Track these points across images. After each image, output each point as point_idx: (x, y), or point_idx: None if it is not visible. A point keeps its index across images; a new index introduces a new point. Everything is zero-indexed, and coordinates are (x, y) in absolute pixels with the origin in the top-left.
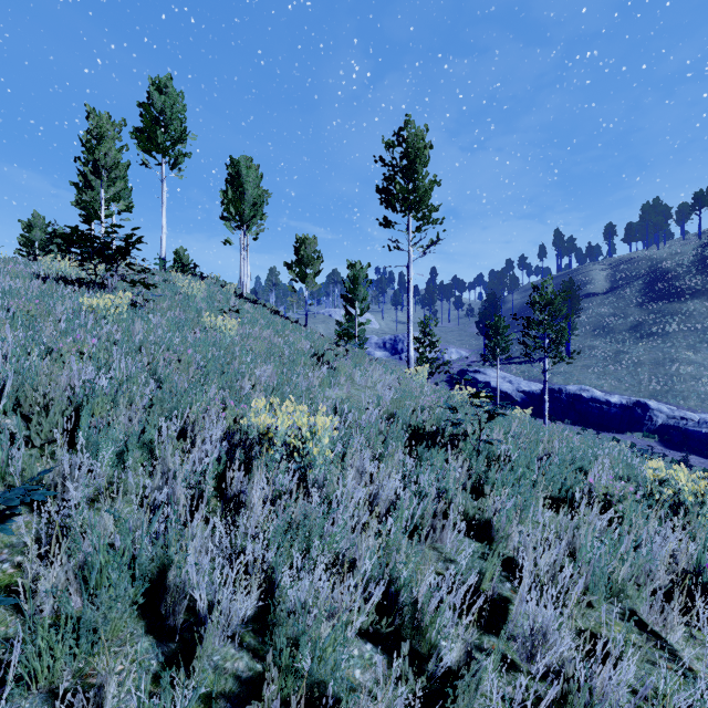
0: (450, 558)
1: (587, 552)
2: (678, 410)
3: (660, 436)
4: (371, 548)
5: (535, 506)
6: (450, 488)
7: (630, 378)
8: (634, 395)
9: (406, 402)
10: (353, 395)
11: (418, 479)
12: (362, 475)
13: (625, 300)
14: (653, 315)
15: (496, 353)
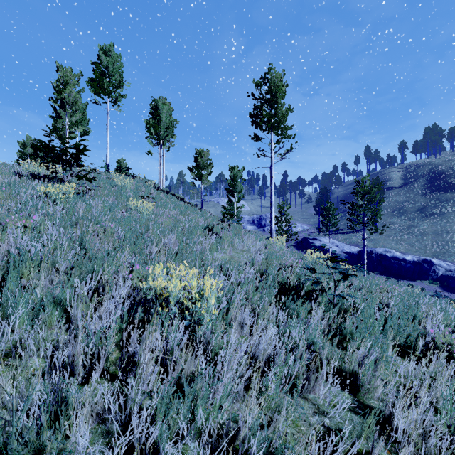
0: (324, 410)
1: (453, 410)
2: (453, 265)
3: (441, 283)
4: (253, 407)
5: (392, 357)
6: (318, 340)
7: (418, 244)
8: (421, 255)
9: (273, 262)
10: (234, 257)
11: (291, 333)
12: (242, 326)
13: (414, 191)
14: (433, 201)
15: (328, 227)
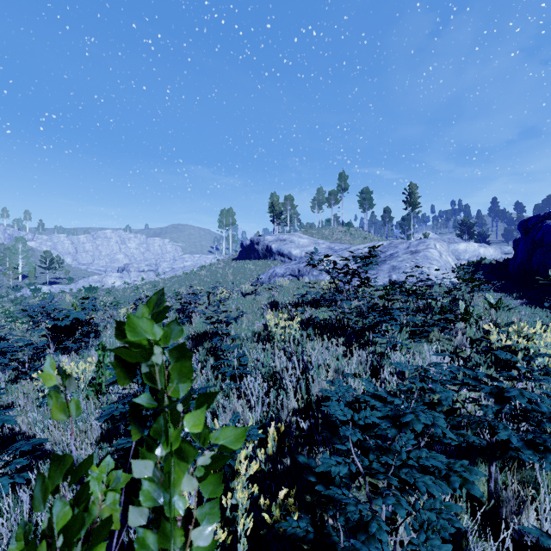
0: None
1: None
2: None
3: None
4: None
5: None
6: None
7: None
8: None
9: None
10: None
11: None
12: None
13: None
14: None
15: None
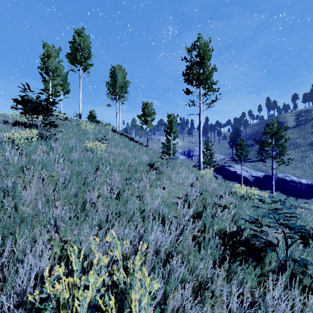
0: None
1: None
2: None
3: None
4: None
5: None
6: None
7: (310, 170)
8: None
9: (207, 199)
10: (171, 191)
11: None
12: None
13: (305, 130)
14: None
15: (241, 158)
